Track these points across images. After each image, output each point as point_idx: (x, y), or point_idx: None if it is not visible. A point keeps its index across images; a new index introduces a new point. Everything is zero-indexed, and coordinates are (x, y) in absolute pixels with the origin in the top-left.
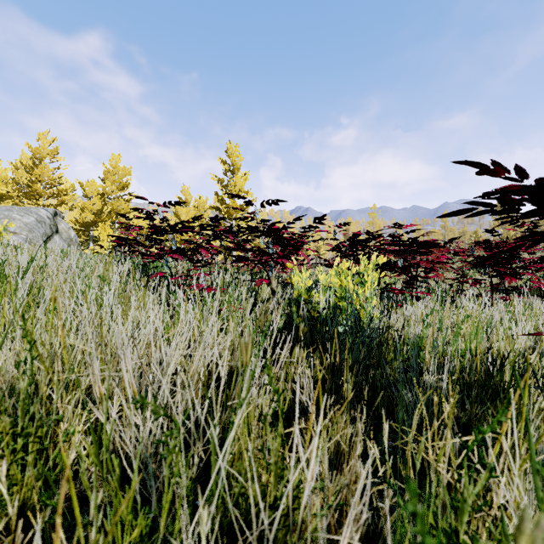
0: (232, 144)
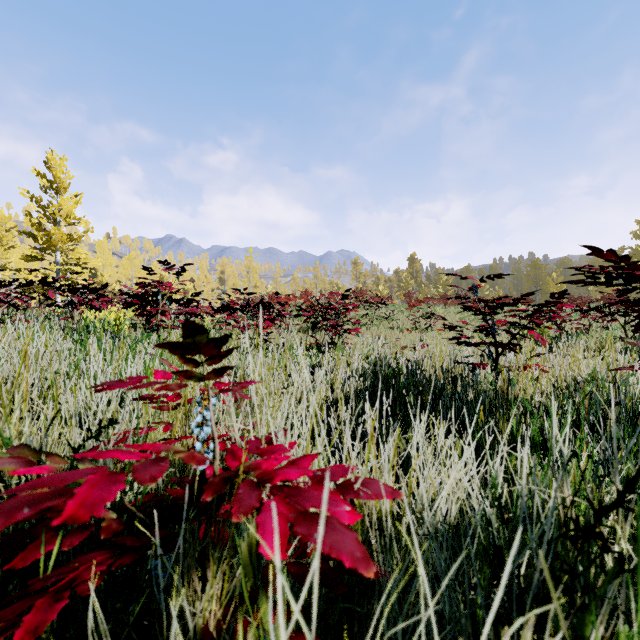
0: (56, 154)
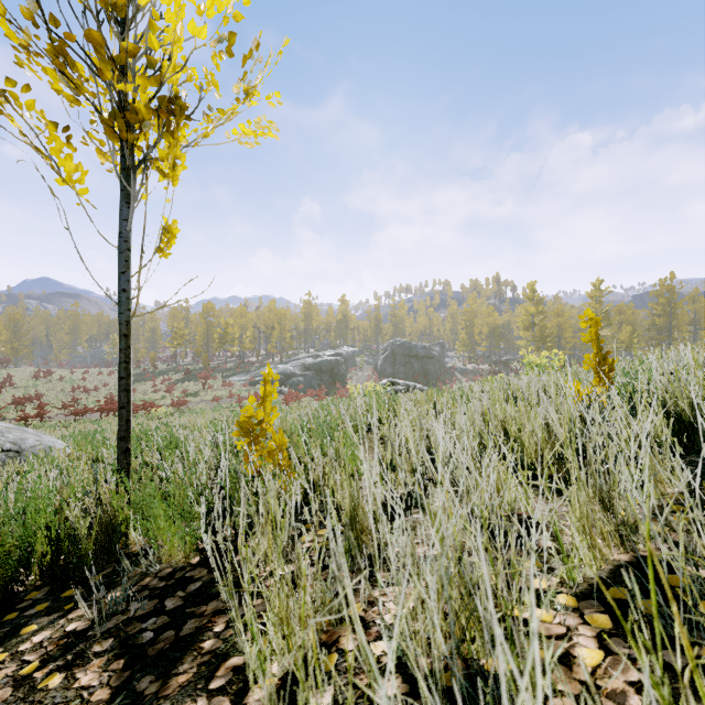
0: None
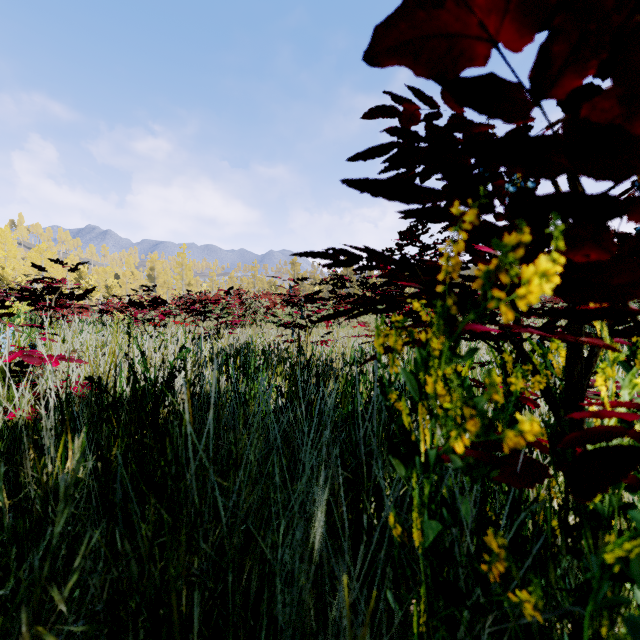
0: None
